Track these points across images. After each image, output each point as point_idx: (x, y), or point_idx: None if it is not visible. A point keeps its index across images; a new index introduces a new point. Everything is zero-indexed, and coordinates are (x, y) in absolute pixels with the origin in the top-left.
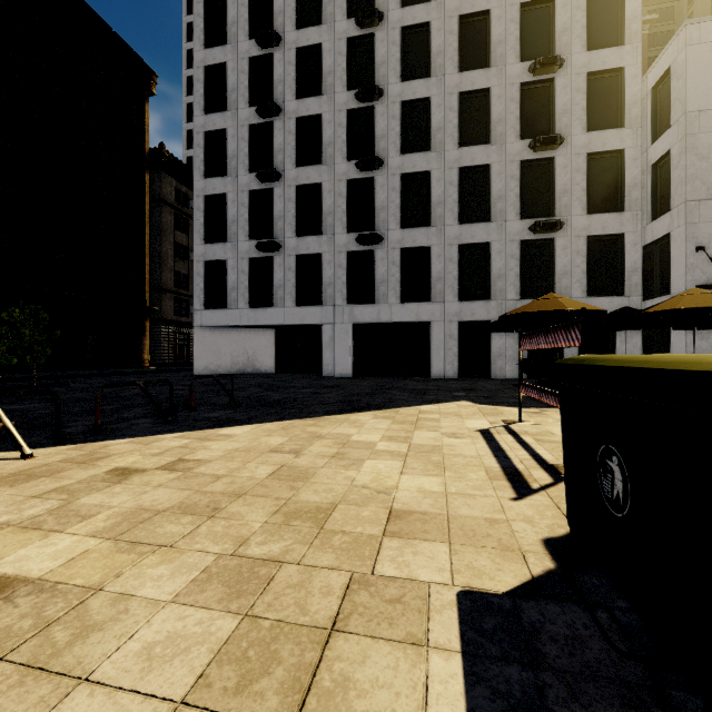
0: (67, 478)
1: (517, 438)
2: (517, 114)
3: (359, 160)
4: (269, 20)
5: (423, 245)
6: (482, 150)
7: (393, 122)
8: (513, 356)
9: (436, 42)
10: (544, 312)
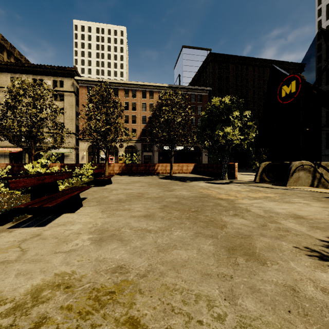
0: None
1: None
2: None
3: None
4: None
5: None
6: None
7: None
8: None
9: None
10: None
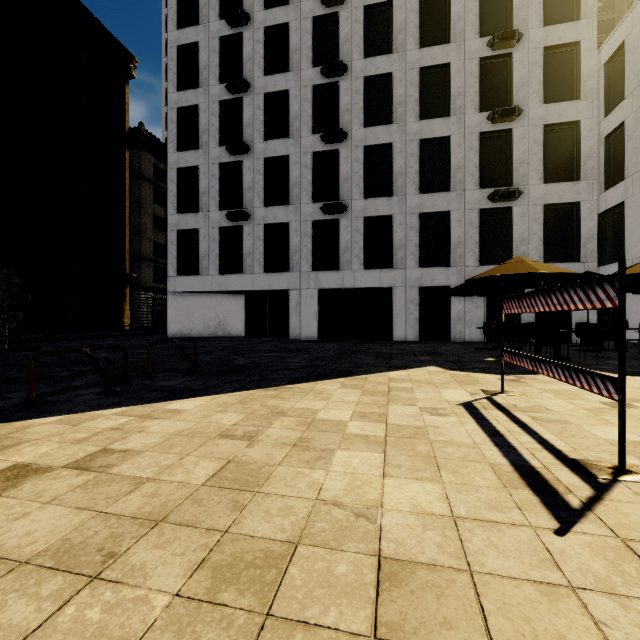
0: None
1: (510, 416)
2: (476, 87)
3: (324, 133)
4: (239, 1)
5: (385, 214)
6: (442, 123)
7: (356, 97)
8: (472, 320)
9: (398, 20)
10: (515, 275)
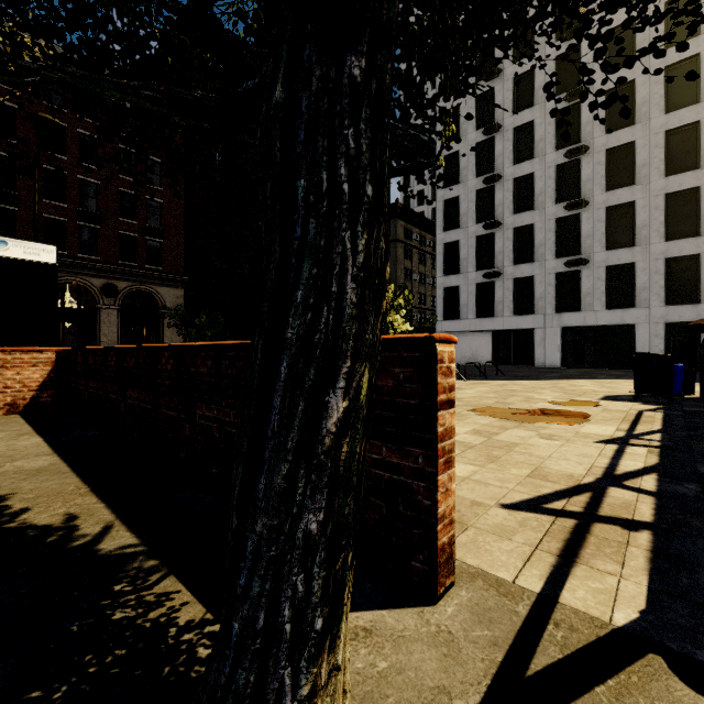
0: (490, 384)
1: None
2: None
3: (567, 204)
4: (491, 112)
5: (627, 262)
6: (690, 176)
7: (598, 168)
8: None
9: (641, 95)
10: None
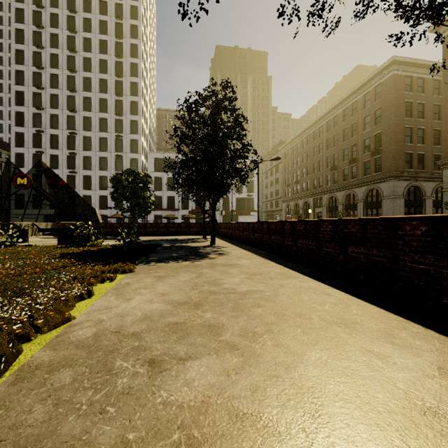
0: None
1: None
2: (114, 165)
3: (70, 171)
4: (41, 122)
5: (89, 195)
6: (105, 172)
7: (81, 161)
8: None
9: (93, 142)
10: None
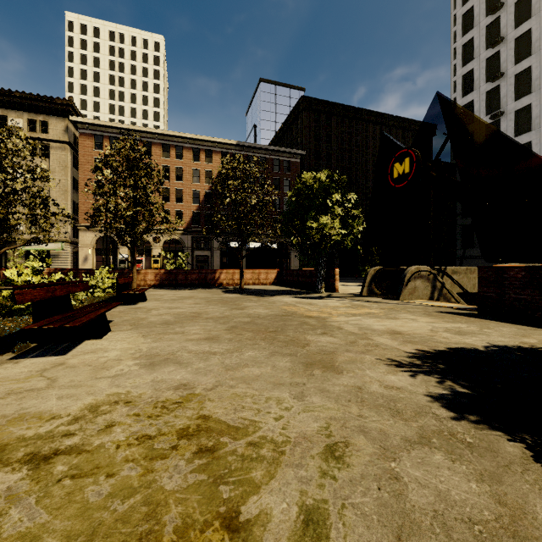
0: None
1: None
2: None
3: None
4: (498, 101)
5: None
6: None
7: None
8: None
9: None
10: None
